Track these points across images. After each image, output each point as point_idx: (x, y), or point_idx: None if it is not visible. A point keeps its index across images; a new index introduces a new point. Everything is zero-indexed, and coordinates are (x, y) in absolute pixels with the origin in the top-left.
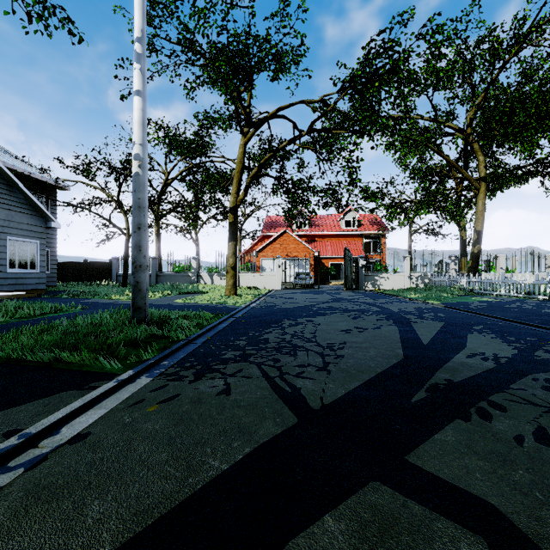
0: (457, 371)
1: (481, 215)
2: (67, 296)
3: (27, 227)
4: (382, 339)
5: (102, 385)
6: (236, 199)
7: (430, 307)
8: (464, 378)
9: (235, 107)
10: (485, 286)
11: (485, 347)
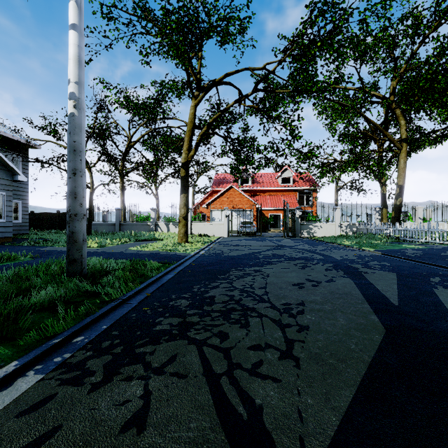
0: None
1: (403, 171)
2: (29, 243)
3: None
4: (343, 296)
5: None
6: (188, 155)
7: (369, 254)
8: None
9: (187, 72)
10: (411, 234)
11: None
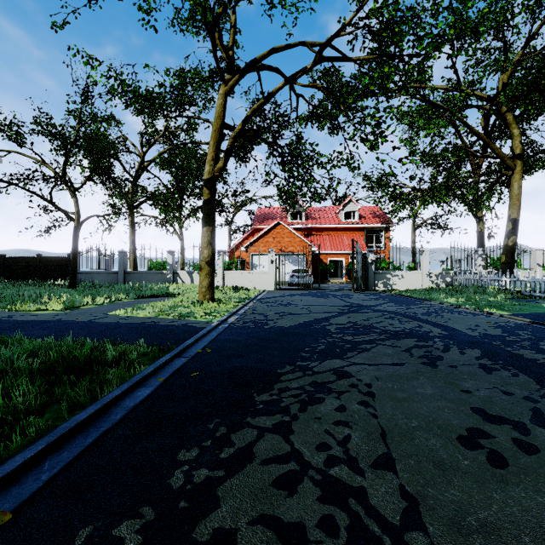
0: None
1: (517, 200)
2: None
3: None
4: None
5: None
6: (213, 168)
7: (512, 323)
8: None
9: (212, 40)
10: (543, 287)
11: None
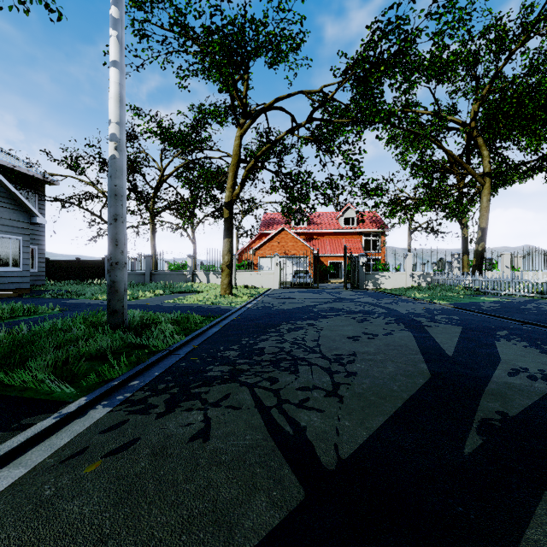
0: (507, 398)
1: (486, 211)
2: (50, 295)
3: (8, 222)
4: (398, 348)
5: (38, 422)
6: (232, 194)
7: (440, 308)
8: (521, 410)
9: (231, 97)
10: (493, 285)
11: (524, 360)
